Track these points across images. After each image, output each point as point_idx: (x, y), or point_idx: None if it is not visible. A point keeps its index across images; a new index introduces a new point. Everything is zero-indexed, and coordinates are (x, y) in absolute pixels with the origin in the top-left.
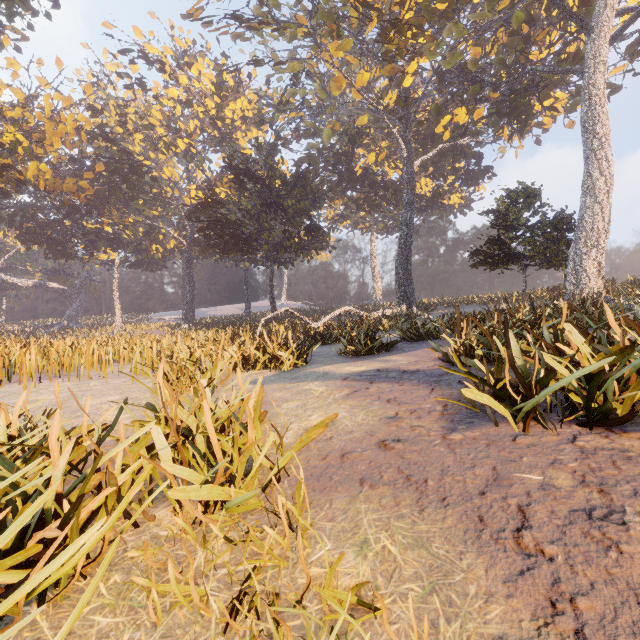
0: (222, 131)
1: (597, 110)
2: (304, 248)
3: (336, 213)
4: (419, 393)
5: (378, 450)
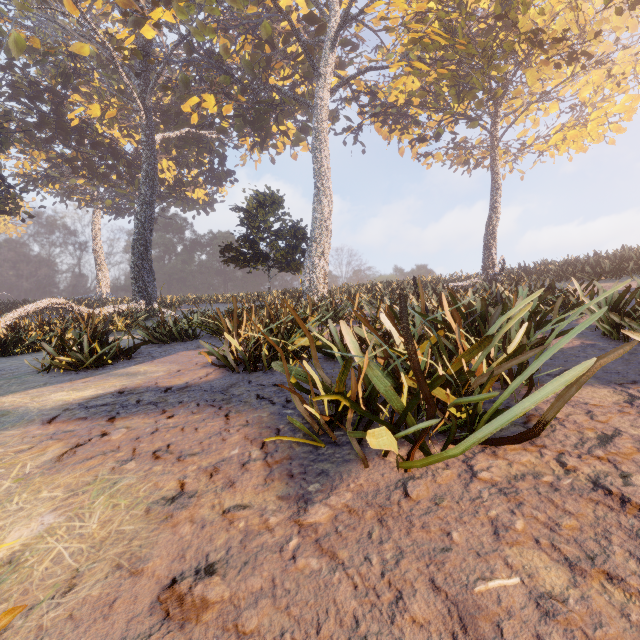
0: None
1: (323, 144)
2: None
3: (35, 169)
4: (209, 427)
5: (165, 631)
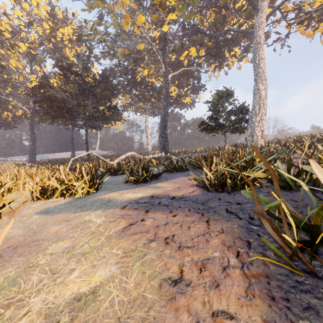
0: (56, 46)
1: (260, 52)
2: (107, 119)
3: (126, 102)
4: (196, 228)
5: None
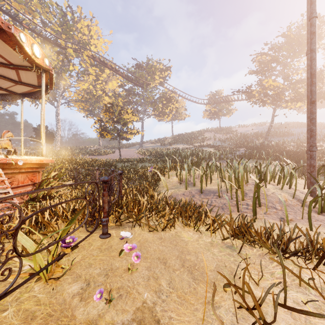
0: None
1: (58, 116)
2: None
3: None
4: None
5: None
